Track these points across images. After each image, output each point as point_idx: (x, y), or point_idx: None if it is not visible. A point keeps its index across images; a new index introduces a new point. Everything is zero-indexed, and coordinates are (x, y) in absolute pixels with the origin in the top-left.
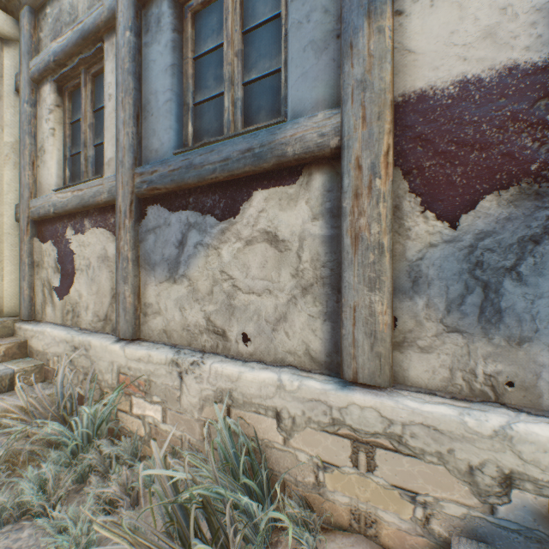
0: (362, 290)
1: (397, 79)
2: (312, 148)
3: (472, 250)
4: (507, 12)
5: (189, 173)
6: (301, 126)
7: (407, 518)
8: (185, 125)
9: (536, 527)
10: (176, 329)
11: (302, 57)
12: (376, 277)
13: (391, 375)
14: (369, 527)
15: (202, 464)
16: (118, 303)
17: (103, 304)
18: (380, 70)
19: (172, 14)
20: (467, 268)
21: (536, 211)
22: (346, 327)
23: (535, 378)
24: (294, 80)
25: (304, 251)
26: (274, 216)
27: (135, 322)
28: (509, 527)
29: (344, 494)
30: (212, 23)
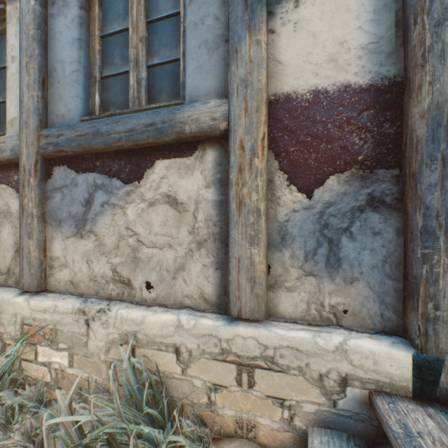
0: (245, 245)
1: (271, 82)
2: (206, 129)
3: (321, 215)
4: (344, 46)
5: (96, 140)
6: (197, 109)
7: (277, 419)
8: (92, 95)
9: (361, 411)
10: (83, 280)
11: (197, 52)
12: (255, 235)
13: (266, 310)
14: (250, 432)
15: (108, 403)
16: (22, 257)
17: (5, 258)
18: (258, 74)
19: None
20: (319, 228)
21: (361, 189)
22: (232, 274)
23: (361, 306)
24: (191, 70)
25: (199, 213)
26: (174, 182)
27: (41, 275)
28: (345, 414)
29: (231, 408)
30: (118, 8)
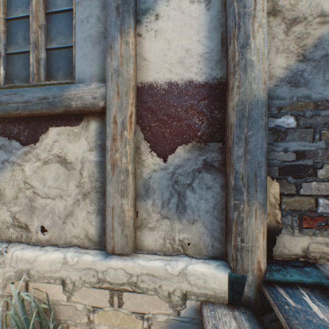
0: (117, 197)
1: (139, 73)
2: (88, 105)
3: (173, 174)
4: (189, 52)
5: None
6: (81, 89)
7: None
8: None
9: (196, 317)
10: None
11: (84, 43)
12: (125, 189)
13: (134, 246)
14: None
15: None
16: None
17: None
18: (127, 66)
19: None
20: (171, 184)
21: (199, 156)
22: (108, 219)
23: (199, 240)
24: (79, 57)
25: (84, 170)
26: (65, 146)
27: None
28: (186, 320)
29: (105, 324)
30: None
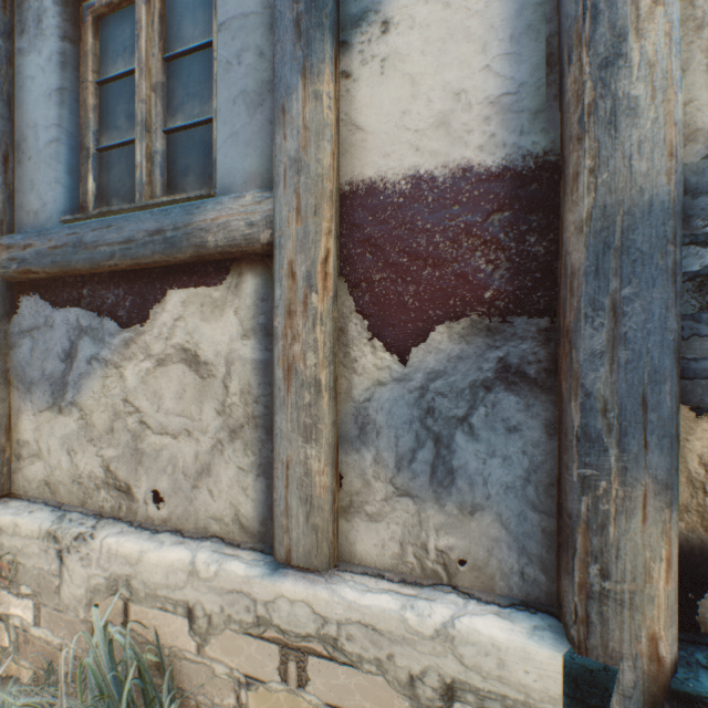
0: (297, 440)
1: (344, 161)
2: (239, 241)
3: (423, 393)
4: (461, 99)
5: (78, 254)
6: (226, 208)
7: None
8: (84, 179)
9: None
10: (63, 481)
11: (232, 110)
12: (312, 424)
13: (332, 553)
14: None
15: None
16: None
17: None
18: (317, 149)
19: (61, 13)
20: (419, 416)
21: (488, 350)
22: (278, 489)
23: (488, 555)
24: (222, 140)
25: (232, 380)
26: (195, 328)
27: (2, 470)
28: None
29: None
30: (124, 36)
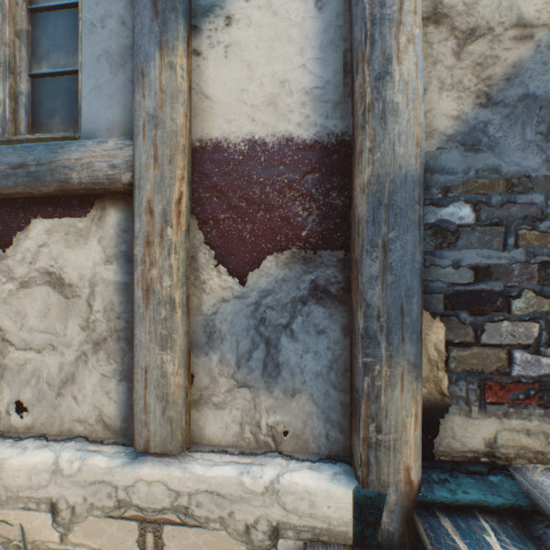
0: (154, 349)
1: (196, 122)
2: (102, 180)
3: (257, 307)
4: (285, 86)
5: None
6: (89, 150)
7: None
8: None
9: None
10: None
11: (96, 66)
12: (168, 334)
13: (185, 438)
14: None
15: None
16: None
17: None
18: (172, 110)
19: None
20: (254, 325)
21: (304, 274)
22: (137, 390)
23: (304, 425)
24: (87, 91)
25: (96, 299)
26: (60, 253)
27: None
28: None
29: None
30: None
